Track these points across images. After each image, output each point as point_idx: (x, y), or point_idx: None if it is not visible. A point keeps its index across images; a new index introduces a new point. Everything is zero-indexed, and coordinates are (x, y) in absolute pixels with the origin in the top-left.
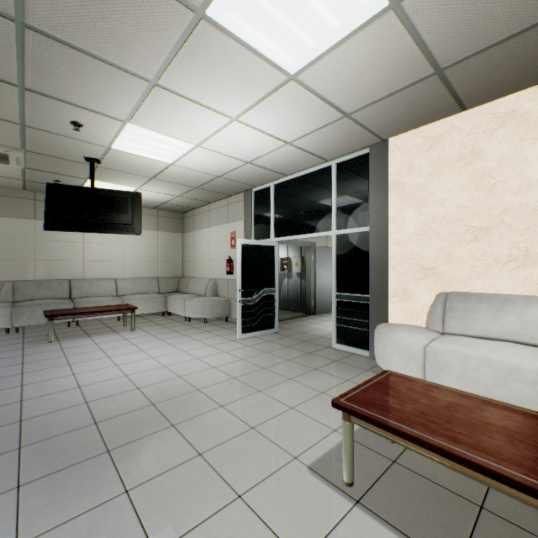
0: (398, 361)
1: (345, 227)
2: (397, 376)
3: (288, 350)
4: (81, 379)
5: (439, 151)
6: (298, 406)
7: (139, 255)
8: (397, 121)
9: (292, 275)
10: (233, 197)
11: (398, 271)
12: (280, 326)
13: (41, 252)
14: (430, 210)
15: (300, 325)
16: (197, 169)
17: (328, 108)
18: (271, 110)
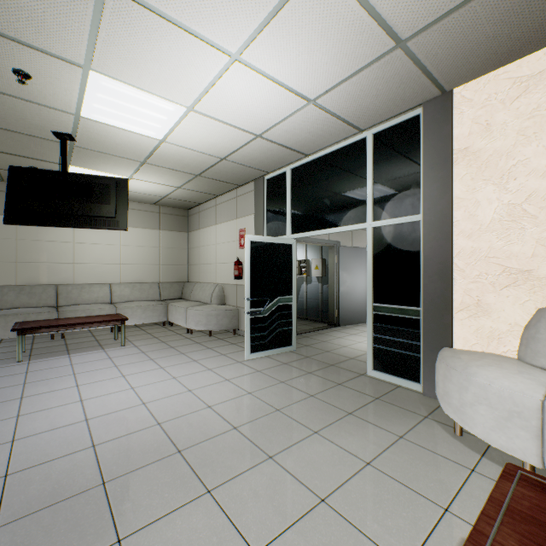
0: (490, 418)
1: (386, 217)
2: (543, 486)
3: (310, 378)
4: (22, 425)
5: (538, 96)
6: (331, 496)
7: (137, 257)
8: (474, 53)
9: (312, 279)
10: (242, 188)
11: (467, 276)
12: (298, 342)
13: (23, 253)
14: (523, 185)
15: (322, 341)
16: (194, 148)
17: (374, 30)
18: (287, 37)
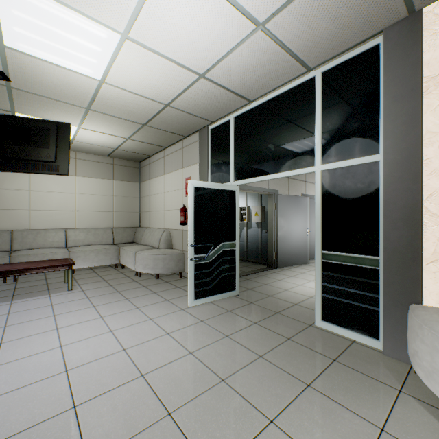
0: None
1: (337, 159)
2: None
3: (256, 330)
4: None
5: None
6: None
7: (92, 205)
8: None
9: (252, 225)
10: (188, 139)
11: None
12: (241, 285)
13: None
14: None
15: (264, 283)
16: (137, 91)
17: None
18: None
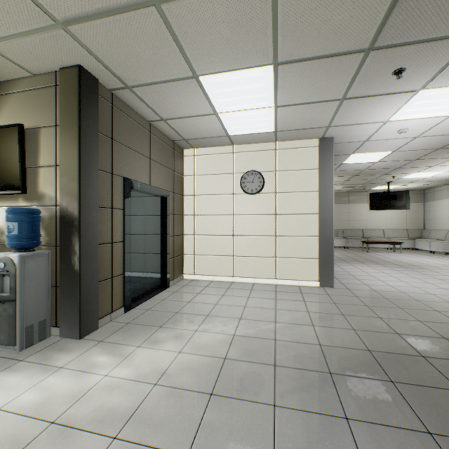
0: None
1: None
2: None
3: None
4: (396, 260)
5: None
6: None
7: (394, 217)
8: None
9: None
10: None
11: None
12: None
13: (350, 217)
14: None
15: None
16: (442, 176)
17: None
18: None
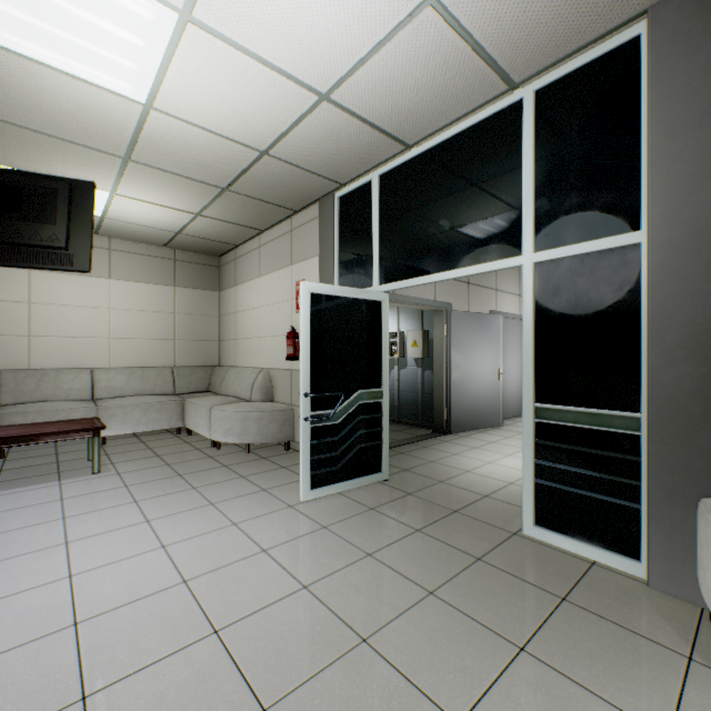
0: None
1: (563, 241)
2: None
3: (421, 544)
4: None
5: None
6: None
7: (138, 328)
8: None
9: (407, 362)
10: (300, 216)
11: None
12: (390, 462)
13: None
14: None
15: (429, 460)
16: (210, 125)
17: None
18: None
